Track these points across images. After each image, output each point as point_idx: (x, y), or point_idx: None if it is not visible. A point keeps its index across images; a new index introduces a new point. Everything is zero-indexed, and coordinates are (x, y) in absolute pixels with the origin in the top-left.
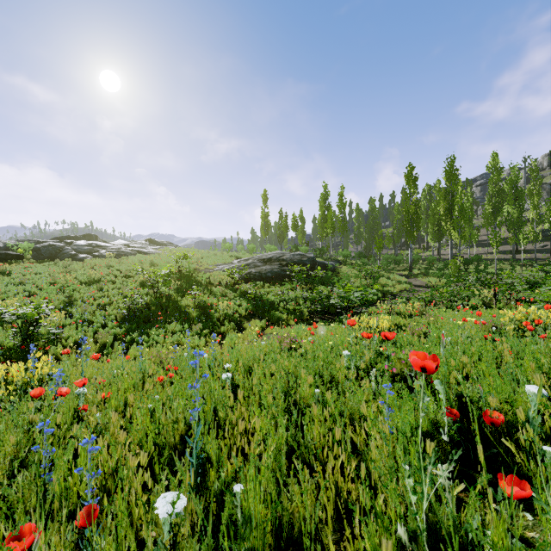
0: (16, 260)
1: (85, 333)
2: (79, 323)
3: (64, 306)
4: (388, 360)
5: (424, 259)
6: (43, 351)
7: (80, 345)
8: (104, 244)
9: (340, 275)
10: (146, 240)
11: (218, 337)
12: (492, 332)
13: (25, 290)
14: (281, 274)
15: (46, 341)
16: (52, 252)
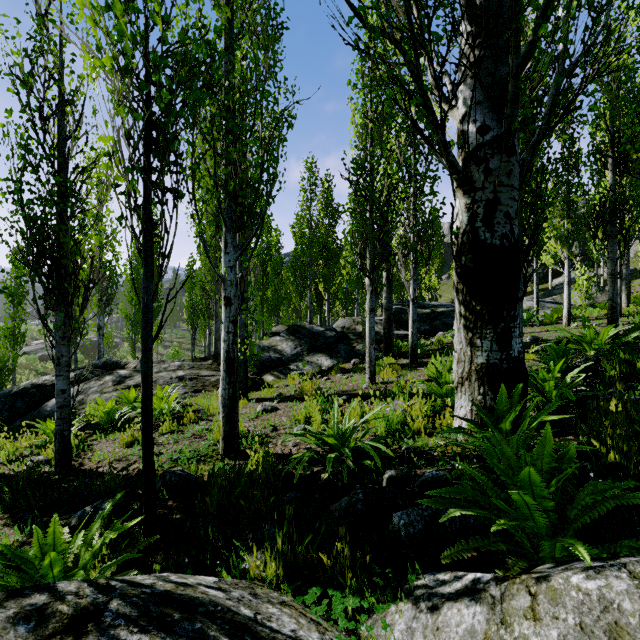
0: None
1: None
2: None
3: None
4: None
5: None
6: None
7: None
8: None
9: (114, 350)
10: None
11: None
12: None
13: None
14: None
15: None
16: None
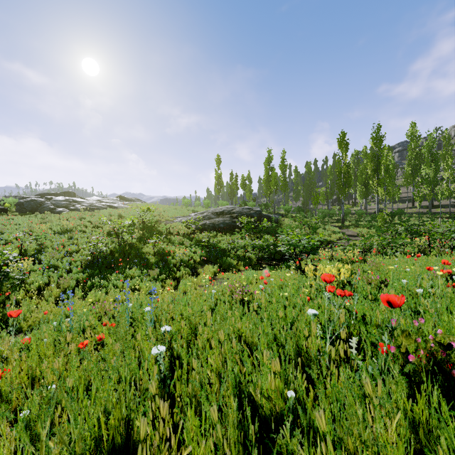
0: (1, 213)
1: (50, 278)
2: (46, 268)
3: (35, 253)
4: (392, 336)
5: (353, 213)
6: (6, 296)
7: (43, 290)
8: (80, 199)
9: (283, 226)
10: (117, 197)
11: (173, 281)
12: (451, 281)
13: (2, 239)
14: (231, 225)
15: (9, 286)
16: (34, 206)
